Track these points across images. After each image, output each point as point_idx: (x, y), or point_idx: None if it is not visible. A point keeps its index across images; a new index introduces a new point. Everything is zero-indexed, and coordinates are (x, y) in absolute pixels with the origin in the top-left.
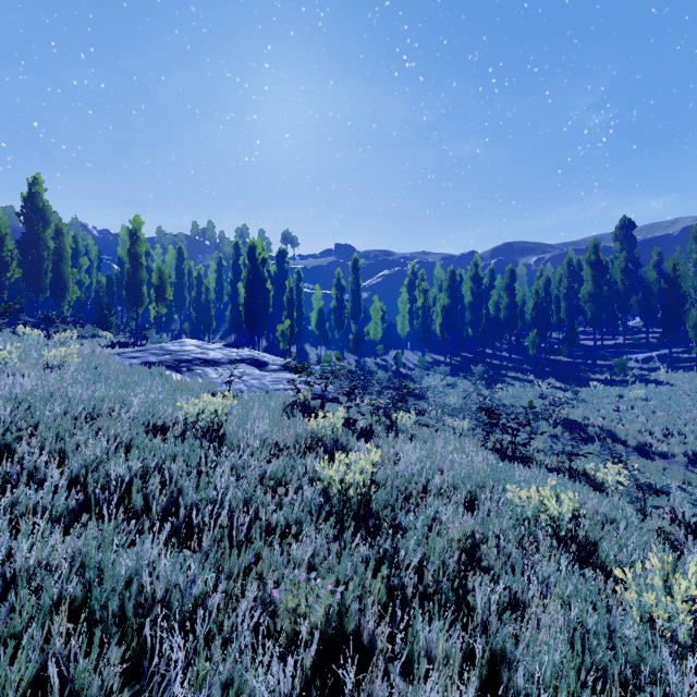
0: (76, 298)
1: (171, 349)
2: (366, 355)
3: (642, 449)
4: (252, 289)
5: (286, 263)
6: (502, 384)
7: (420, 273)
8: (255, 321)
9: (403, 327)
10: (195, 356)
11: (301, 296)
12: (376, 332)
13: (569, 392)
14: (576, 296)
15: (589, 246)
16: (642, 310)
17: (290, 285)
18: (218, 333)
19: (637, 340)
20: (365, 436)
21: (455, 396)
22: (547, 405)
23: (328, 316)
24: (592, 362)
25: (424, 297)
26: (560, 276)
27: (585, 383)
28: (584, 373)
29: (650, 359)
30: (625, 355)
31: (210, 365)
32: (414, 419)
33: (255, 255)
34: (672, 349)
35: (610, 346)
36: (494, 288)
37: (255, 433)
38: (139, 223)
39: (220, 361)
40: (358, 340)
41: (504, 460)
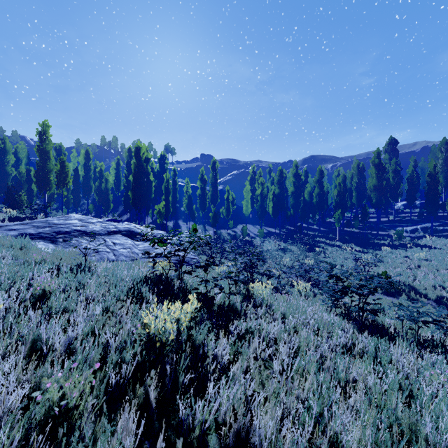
0: (4, 185)
1: (54, 222)
2: (221, 228)
3: (439, 301)
4: (137, 179)
5: (166, 163)
6: (319, 249)
7: (259, 172)
8: (140, 203)
9: (247, 208)
10: (74, 228)
11: (176, 187)
12: (228, 212)
13: (369, 254)
14: (363, 188)
15: (374, 153)
16: (407, 197)
17: (166, 177)
18: (116, 212)
19: (403, 217)
20: (223, 317)
21: (288, 258)
22: (359, 265)
23: (195, 201)
24: (376, 232)
25: (261, 188)
26: (351, 174)
27: (376, 247)
28: (372, 240)
29: (416, 230)
30: (398, 228)
31: (88, 236)
32: (270, 289)
33: (140, 154)
34: (431, 223)
35: (385, 222)
36: (308, 182)
37: (56, 345)
38: (47, 126)
39: (98, 232)
40: (216, 217)
41: (361, 330)
